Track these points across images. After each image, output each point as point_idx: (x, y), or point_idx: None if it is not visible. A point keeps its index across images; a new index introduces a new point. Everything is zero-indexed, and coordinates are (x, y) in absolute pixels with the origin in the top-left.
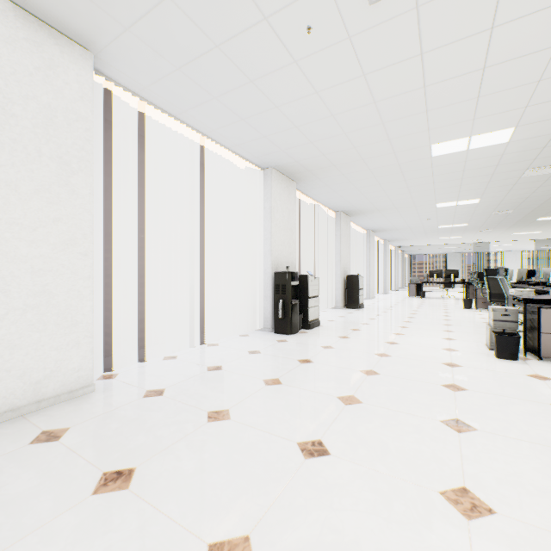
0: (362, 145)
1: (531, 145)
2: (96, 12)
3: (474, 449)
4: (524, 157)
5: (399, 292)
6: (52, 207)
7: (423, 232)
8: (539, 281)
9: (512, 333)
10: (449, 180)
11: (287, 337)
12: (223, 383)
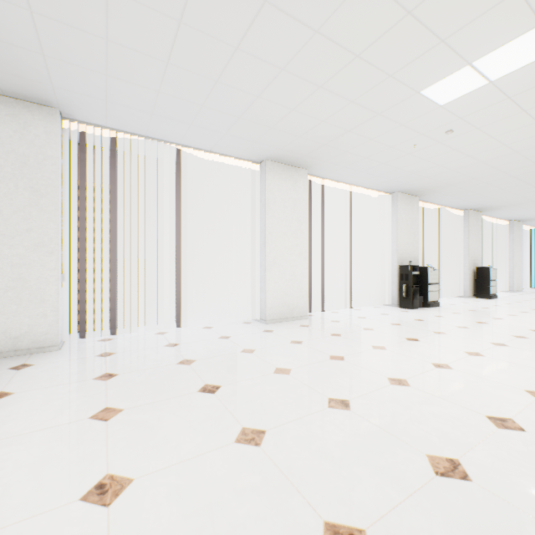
0: (470, 172)
1: None
2: (315, 160)
3: (498, 349)
4: None
5: None
6: (295, 240)
7: None
8: None
9: None
10: None
11: (408, 310)
12: (367, 322)
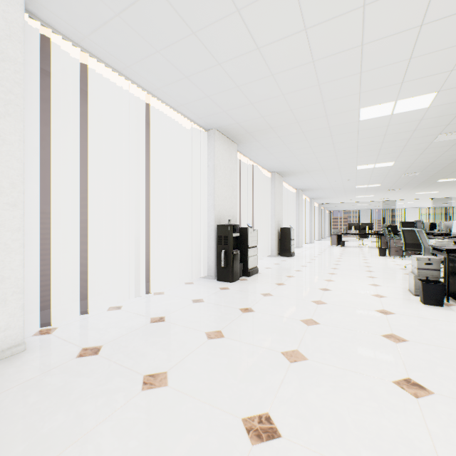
0: (298, 107)
1: (448, 111)
2: None
3: (441, 422)
4: (439, 123)
5: (322, 241)
6: None
7: (342, 192)
8: (442, 233)
9: (436, 281)
10: (371, 144)
11: (228, 284)
12: (164, 337)
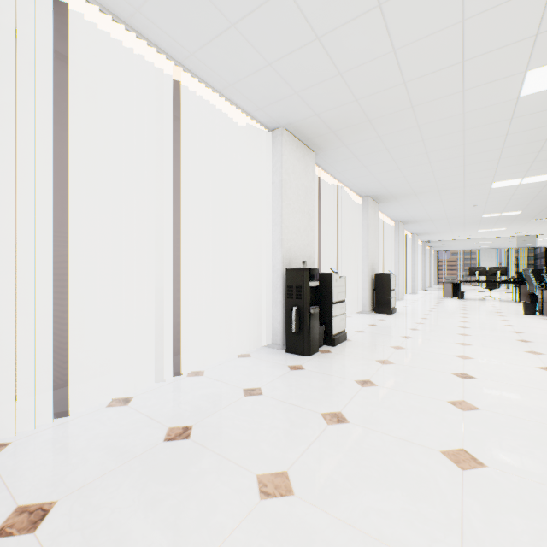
0: (418, 76)
1: None
2: None
3: None
4: None
5: (428, 292)
6: None
7: (461, 224)
8: None
9: None
10: (527, 142)
11: (303, 359)
12: (177, 485)
